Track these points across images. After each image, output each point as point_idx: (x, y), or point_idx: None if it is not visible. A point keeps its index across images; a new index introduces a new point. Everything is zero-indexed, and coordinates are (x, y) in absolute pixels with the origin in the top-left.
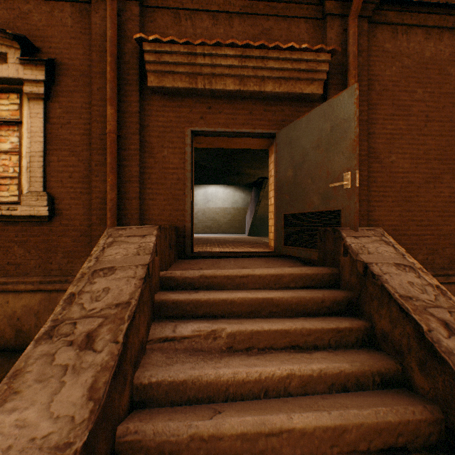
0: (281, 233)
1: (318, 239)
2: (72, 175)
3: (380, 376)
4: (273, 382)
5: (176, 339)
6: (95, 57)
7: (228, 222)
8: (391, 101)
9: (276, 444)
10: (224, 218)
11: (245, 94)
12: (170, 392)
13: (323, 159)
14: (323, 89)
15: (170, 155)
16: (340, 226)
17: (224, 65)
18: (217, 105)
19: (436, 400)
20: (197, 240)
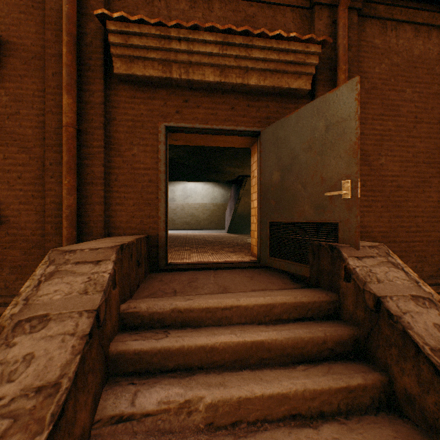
0: (267, 242)
1: (310, 253)
2: (22, 175)
3: None
4: None
5: (135, 418)
6: (50, 36)
7: (207, 218)
8: (380, 100)
9: None
10: (203, 214)
11: (226, 87)
12: None
13: (317, 163)
14: (311, 84)
15: (141, 153)
16: (338, 241)
17: (202, 52)
18: (194, 98)
19: None
20: (175, 240)
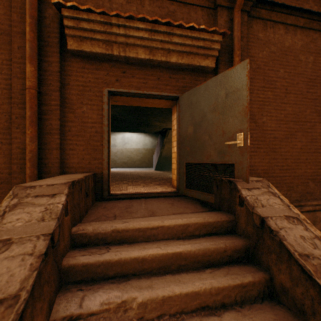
0: (183, 178)
1: (214, 186)
2: None
3: None
4: None
5: (82, 317)
6: (16, 17)
7: (140, 159)
8: (263, 76)
9: None
10: (137, 156)
11: (154, 63)
12: None
13: (219, 120)
14: (215, 63)
15: (89, 111)
16: (234, 177)
17: (136, 36)
18: (130, 70)
19: None
20: (116, 176)
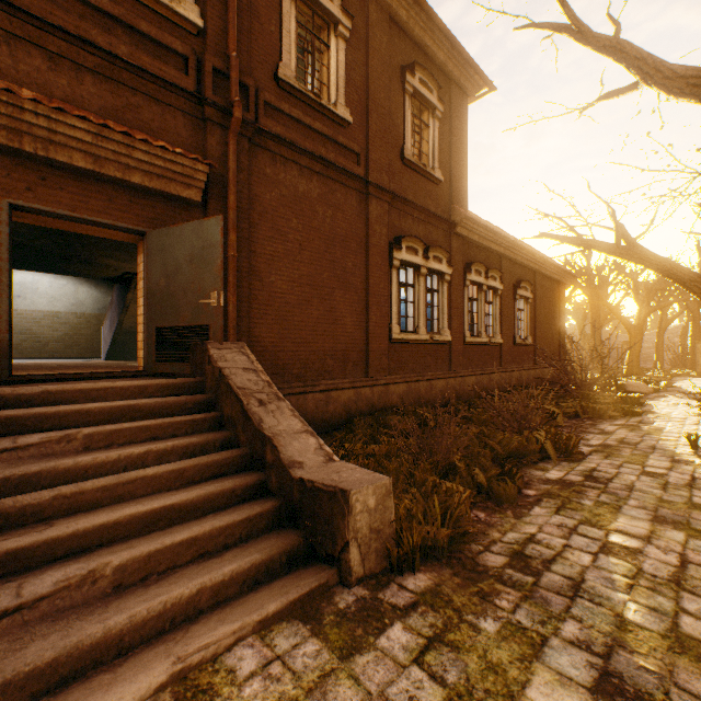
0: (154, 348)
1: (191, 353)
2: None
3: (220, 442)
4: (133, 460)
5: (20, 448)
6: None
7: (64, 339)
8: (272, 224)
9: (133, 489)
10: (54, 331)
11: (103, 177)
12: (23, 484)
13: (196, 275)
14: (205, 195)
15: None
16: (210, 340)
17: (71, 135)
18: (57, 178)
19: (248, 444)
20: None
